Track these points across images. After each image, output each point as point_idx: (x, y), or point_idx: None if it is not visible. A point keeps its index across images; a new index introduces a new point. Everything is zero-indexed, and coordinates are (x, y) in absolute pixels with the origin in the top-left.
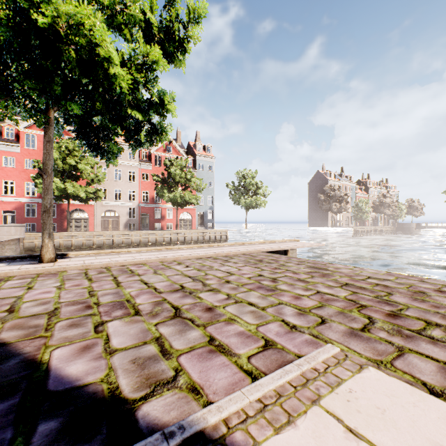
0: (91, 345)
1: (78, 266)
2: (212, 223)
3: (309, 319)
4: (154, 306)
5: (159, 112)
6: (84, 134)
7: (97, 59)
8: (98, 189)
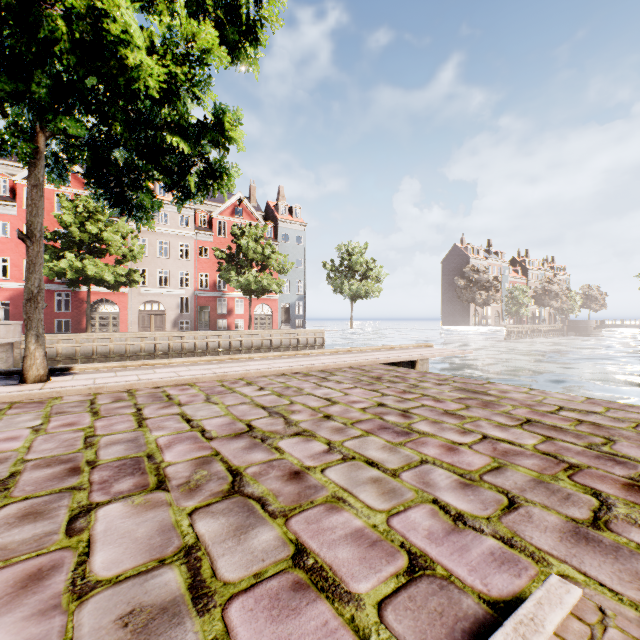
0: (47, 569)
1: (82, 389)
2: (301, 320)
3: (483, 498)
4: (195, 469)
5: (218, 142)
6: (99, 178)
7: (107, 40)
8: (133, 269)
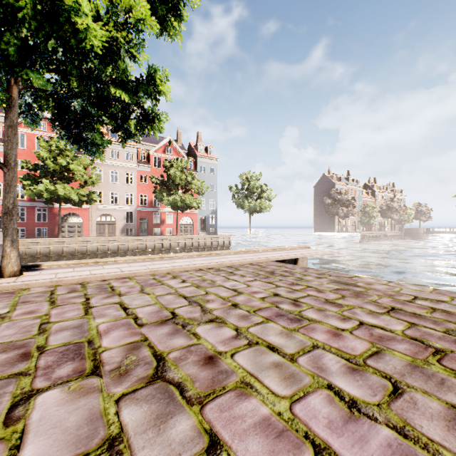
0: None
1: (45, 282)
2: (214, 228)
3: (371, 383)
4: (126, 354)
5: (151, 94)
6: (62, 122)
7: (61, 9)
8: (92, 191)
